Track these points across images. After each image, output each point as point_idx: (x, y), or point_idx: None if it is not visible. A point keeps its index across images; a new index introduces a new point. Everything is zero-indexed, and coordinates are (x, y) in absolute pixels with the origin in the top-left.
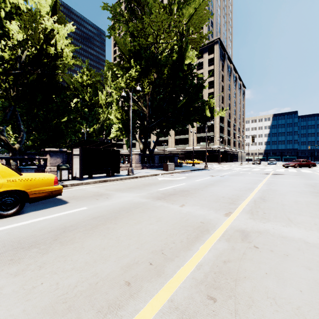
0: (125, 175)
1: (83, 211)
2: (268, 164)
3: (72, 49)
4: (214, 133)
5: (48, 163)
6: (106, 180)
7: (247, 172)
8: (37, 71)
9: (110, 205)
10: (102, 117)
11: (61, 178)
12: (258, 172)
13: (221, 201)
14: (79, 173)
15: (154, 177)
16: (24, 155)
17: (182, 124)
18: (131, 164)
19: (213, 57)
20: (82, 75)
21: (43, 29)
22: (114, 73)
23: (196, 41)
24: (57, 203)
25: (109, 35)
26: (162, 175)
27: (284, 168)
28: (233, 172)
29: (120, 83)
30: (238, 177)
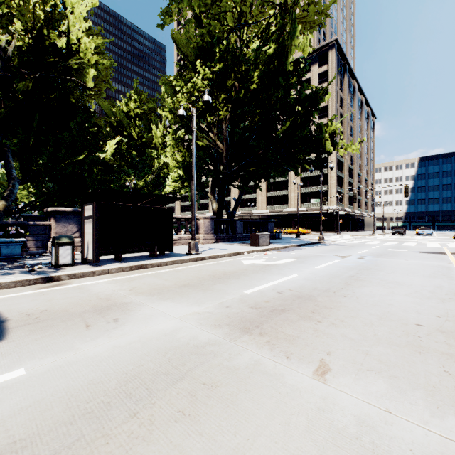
0: (183, 254)
1: None
2: (419, 234)
3: (96, 40)
4: (328, 186)
5: (52, 232)
6: (144, 265)
7: (399, 248)
8: (35, 75)
9: (104, 356)
10: (157, 164)
11: (58, 261)
12: (420, 249)
13: (433, 348)
14: (92, 252)
15: (235, 258)
16: (28, 219)
17: (280, 171)
18: (194, 235)
19: (327, 69)
20: (127, 100)
21: (43, 1)
22: (173, 89)
23: (308, 20)
24: None
25: (162, 24)
26: (249, 255)
27: None
28: (374, 249)
29: (180, 102)
30: (392, 259)
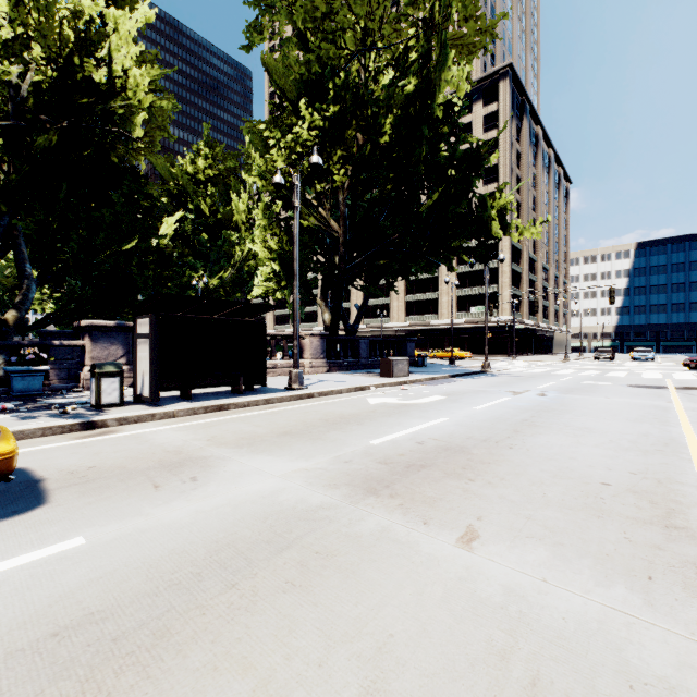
0: (281, 389)
1: (50, 568)
2: (634, 359)
3: (151, 71)
4: (499, 287)
5: (86, 357)
6: (224, 406)
7: (600, 381)
8: (61, 123)
9: (185, 522)
10: (239, 253)
11: (100, 399)
12: (631, 381)
13: (617, 511)
14: (150, 387)
15: (358, 394)
16: (47, 338)
17: (425, 265)
18: (297, 361)
19: (496, 109)
20: (194, 156)
21: (73, 15)
22: (263, 142)
23: (466, 42)
24: (2, 507)
25: (248, 45)
26: (378, 390)
27: (686, 370)
28: (563, 382)
29: (275, 162)
30: (587, 396)
